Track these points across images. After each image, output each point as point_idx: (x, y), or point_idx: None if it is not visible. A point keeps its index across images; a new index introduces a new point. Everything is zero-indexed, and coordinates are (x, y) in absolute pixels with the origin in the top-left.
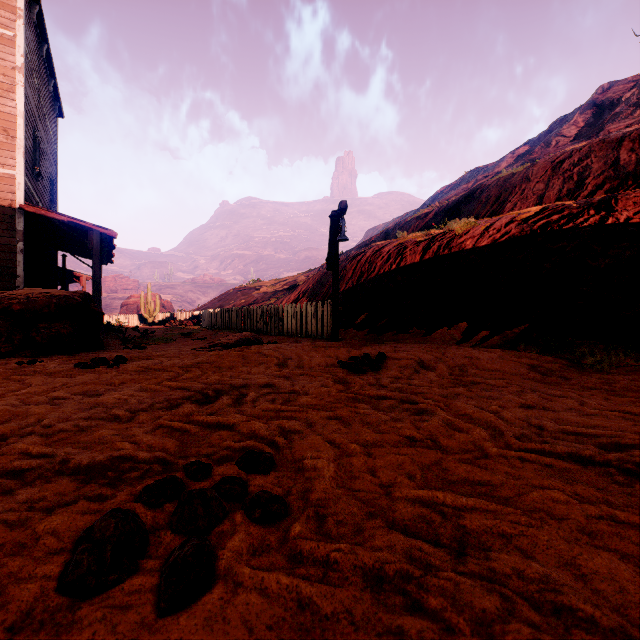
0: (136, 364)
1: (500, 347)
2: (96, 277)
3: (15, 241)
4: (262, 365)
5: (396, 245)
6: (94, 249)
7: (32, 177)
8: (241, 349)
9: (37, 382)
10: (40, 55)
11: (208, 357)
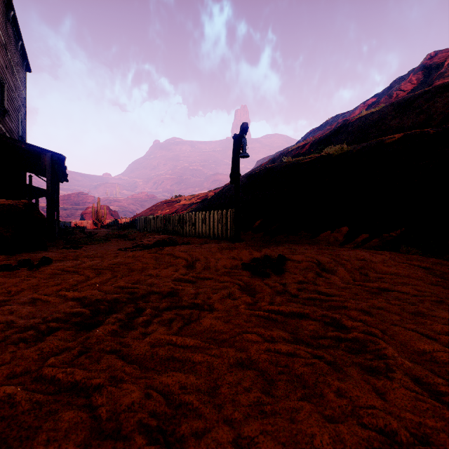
0: (57, 265)
1: (381, 248)
2: (48, 191)
3: None
4: (171, 267)
5: (284, 166)
6: (46, 169)
7: None
8: (155, 251)
9: None
10: (7, 19)
11: (125, 258)
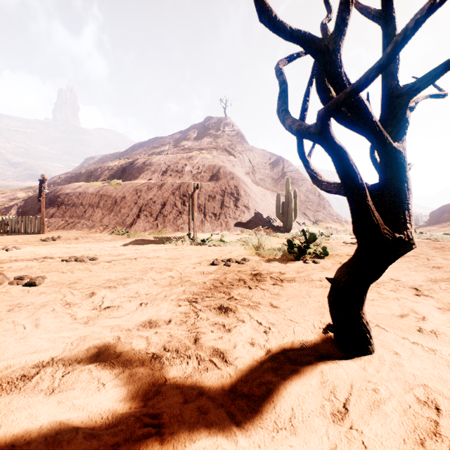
0: None
1: (113, 234)
2: None
3: None
4: (3, 241)
5: (85, 188)
6: None
7: None
8: None
9: None
10: None
11: None
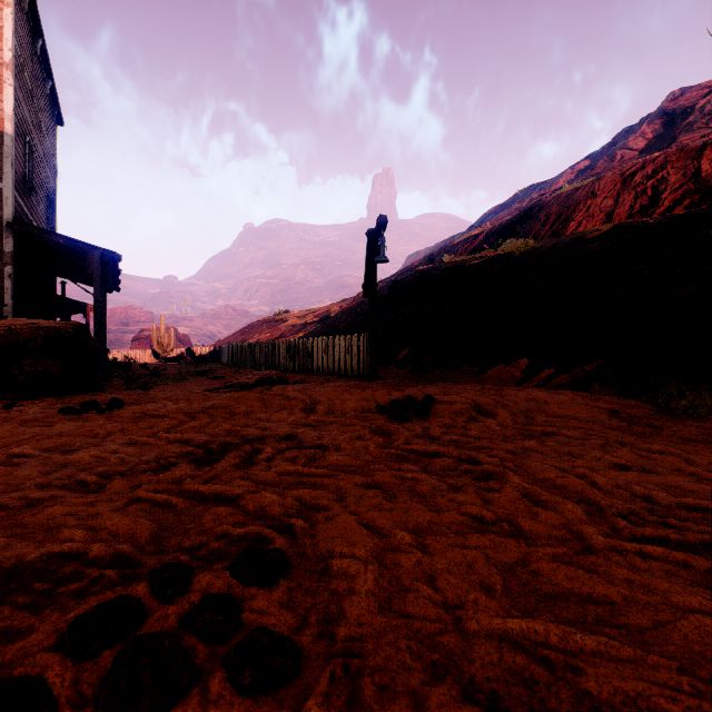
0: (133, 409)
1: (568, 388)
2: (97, 306)
3: (2, 264)
4: (285, 410)
5: (443, 270)
6: (95, 274)
7: (23, 191)
8: (261, 390)
9: (2, 433)
10: (34, 52)
11: (221, 400)
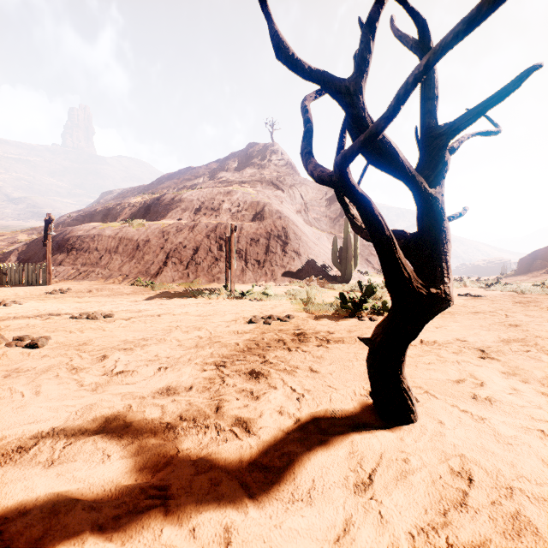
0: None
1: (134, 285)
2: None
3: None
4: (1, 295)
5: (100, 229)
6: None
7: None
8: None
9: None
10: None
11: None
